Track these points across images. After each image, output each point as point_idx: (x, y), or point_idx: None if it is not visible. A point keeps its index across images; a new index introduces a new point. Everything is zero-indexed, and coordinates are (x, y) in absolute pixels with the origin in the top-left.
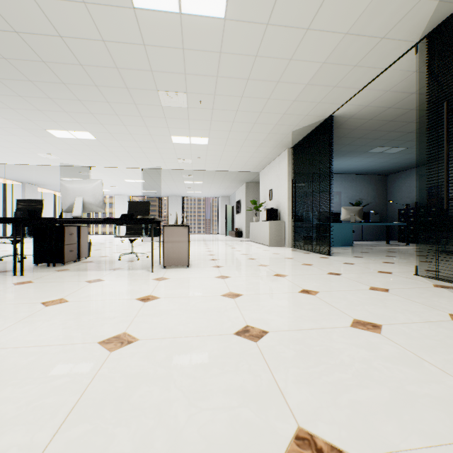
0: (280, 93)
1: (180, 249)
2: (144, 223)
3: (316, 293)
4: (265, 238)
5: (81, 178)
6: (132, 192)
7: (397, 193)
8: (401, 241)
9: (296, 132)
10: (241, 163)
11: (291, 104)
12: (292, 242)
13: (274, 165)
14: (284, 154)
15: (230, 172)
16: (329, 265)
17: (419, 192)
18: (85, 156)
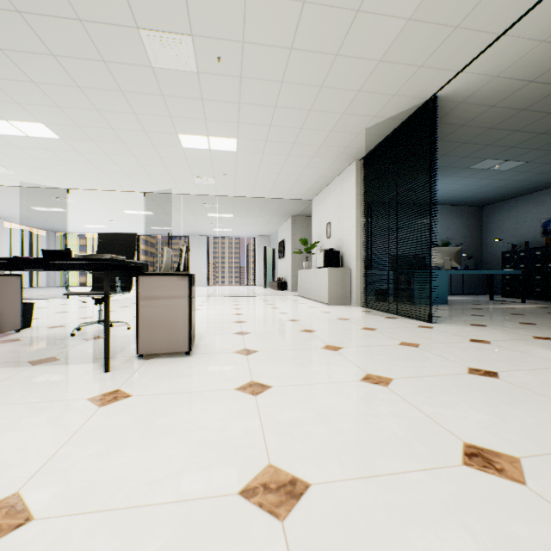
0: (359, 40)
1: (173, 320)
2: (89, 268)
3: (519, 468)
4: (322, 293)
5: (60, 208)
6: (138, 229)
7: (497, 230)
8: (506, 295)
9: (372, 129)
10: (286, 186)
11: (373, 69)
12: (362, 299)
13: (333, 187)
14: (350, 170)
15: (270, 199)
16: (449, 345)
17: (530, 228)
18: (53, 171)
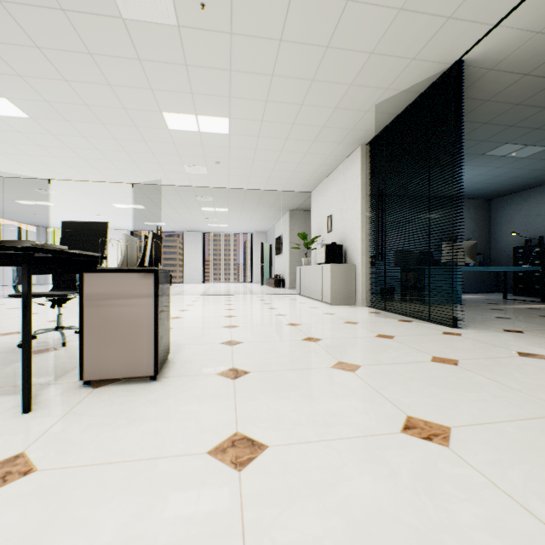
0: None
1: (132, 333)
2: None
3: None
4: (323, 292)
5: (46, 201)
6: (131, 224)
7: (507, 225)
8: (519, 293)
9: (383, 105)
10: (284, 176)
11: (391, 21)
12: (368, 298)
13: (335, 177)
14: (355, 156)
15: (267, 192)
16: (497, 361)
17: (544, 222)
18: (30, 158)
